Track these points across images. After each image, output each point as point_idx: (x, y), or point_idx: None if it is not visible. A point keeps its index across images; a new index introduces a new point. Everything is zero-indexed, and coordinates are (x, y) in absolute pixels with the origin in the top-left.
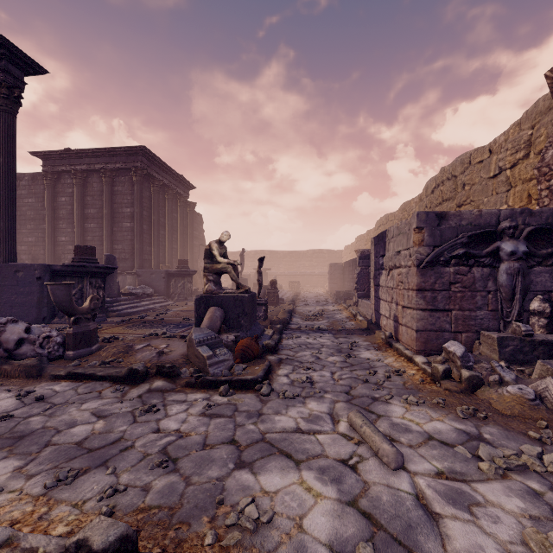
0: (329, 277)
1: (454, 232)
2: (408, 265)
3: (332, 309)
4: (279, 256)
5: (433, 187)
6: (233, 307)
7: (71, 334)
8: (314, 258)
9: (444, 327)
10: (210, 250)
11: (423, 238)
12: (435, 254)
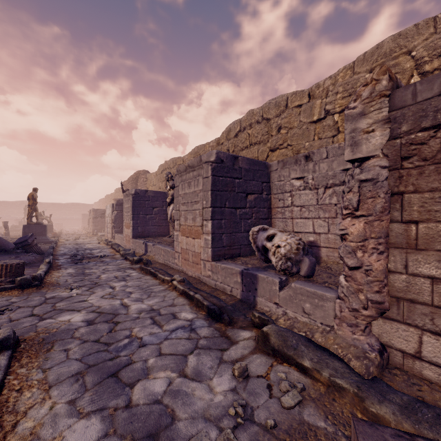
0: (81, 221)
1: (99, 212)
2: (92, 218)
3: (79, 232)
4: (44, 206)
5: (115, 192)
6: (49, 227)
7: (7, 233)
8: (73, 209)
9: (98, 229)
10: (41, 214)
11: (94, 213)
12: (96, 216)
